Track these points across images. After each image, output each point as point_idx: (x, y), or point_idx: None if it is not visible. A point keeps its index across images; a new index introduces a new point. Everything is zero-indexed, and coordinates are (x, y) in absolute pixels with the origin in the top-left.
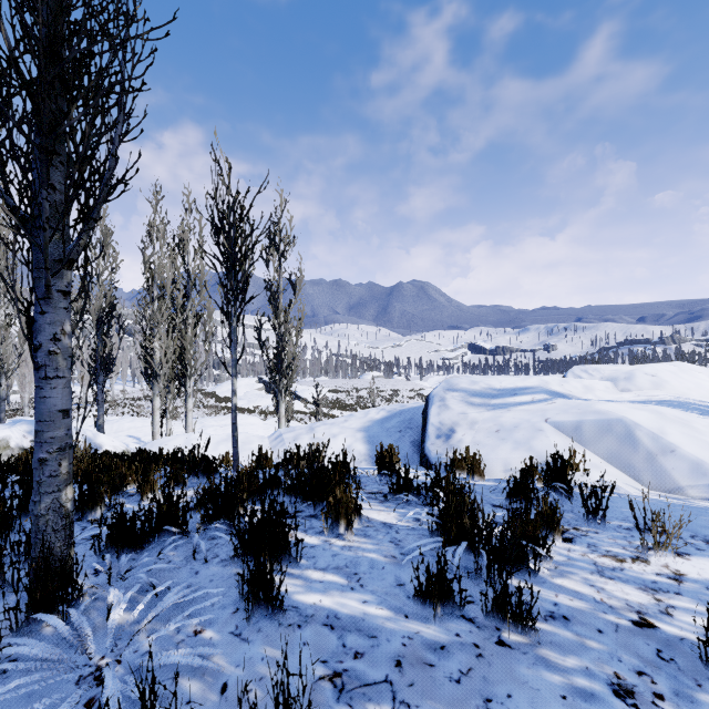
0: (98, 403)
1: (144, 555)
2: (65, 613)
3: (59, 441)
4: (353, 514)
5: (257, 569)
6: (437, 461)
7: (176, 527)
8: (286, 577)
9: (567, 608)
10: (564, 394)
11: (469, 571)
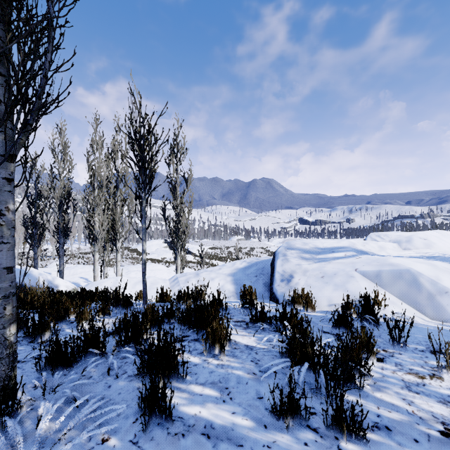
0: (59, 257)
1: (71, 373)
2: (3, 424)
3: (4, 291)
4: (225, 339)
5: (152, 389)
6: (281, 297)
7: (98, 350)
8: (175, 391)
9: (388, 419)
10: (366, 252)
11: (310, 386)
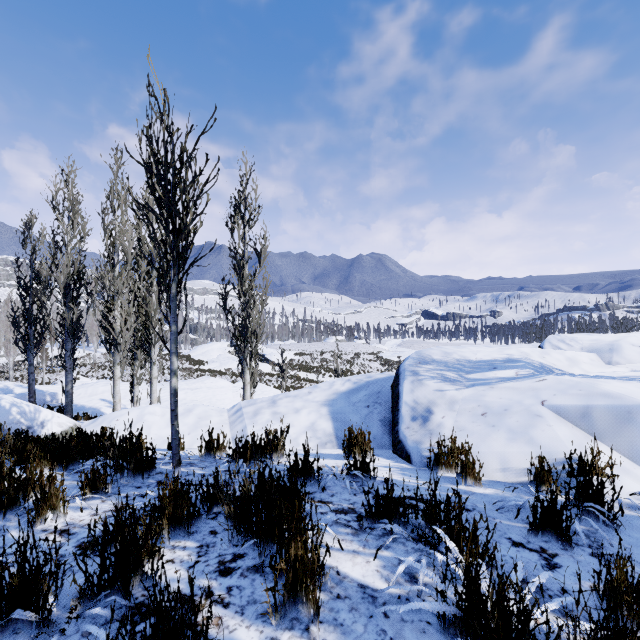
0: (66, 370)
1: None
2: None
3: None
4: (317, 578)
5: None
6: (415, 452)
7: (34, 611)
8: None
9: None
10: (549, 368)
11: None
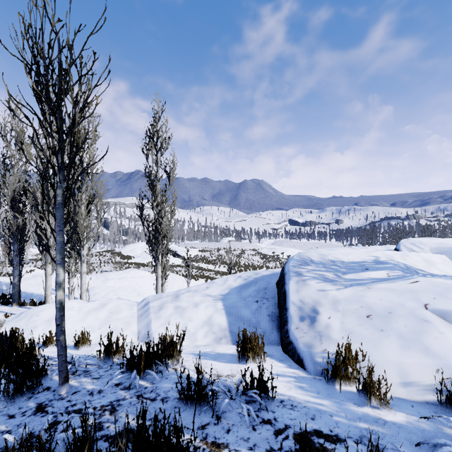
0: (13, 266)
1: None
2: None
3: None
4: None
5: None
6: (308, 357)
7: None
8: None
9: None
10: (413, 269)
11: None
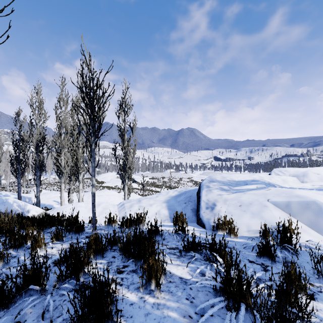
0: (36, 186)
1: (2, 320)
2: None
3: None
4: (161, 273)
5: None
6: (207, 223)
7: (38, 286)
8: None
9: None
10: (273, 184)
11: None
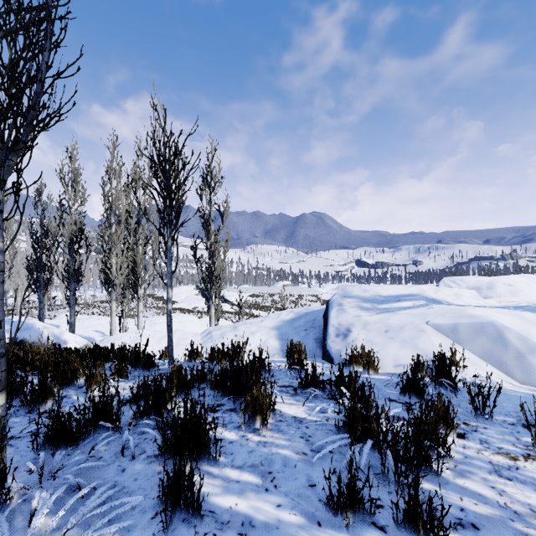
0: (70, 306)
1: (75, 453)
2: None
3: None
4: (268, 410)
5: (175, 476)
6: (337, 356)
7: (110, 423)
8: (205, 476)
9: (474, 514)
10: (439, 301)
11: (375, 469)
